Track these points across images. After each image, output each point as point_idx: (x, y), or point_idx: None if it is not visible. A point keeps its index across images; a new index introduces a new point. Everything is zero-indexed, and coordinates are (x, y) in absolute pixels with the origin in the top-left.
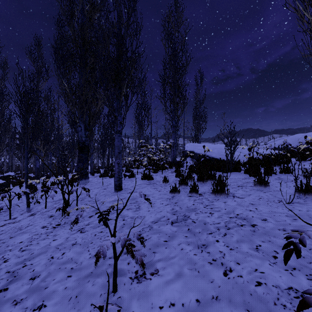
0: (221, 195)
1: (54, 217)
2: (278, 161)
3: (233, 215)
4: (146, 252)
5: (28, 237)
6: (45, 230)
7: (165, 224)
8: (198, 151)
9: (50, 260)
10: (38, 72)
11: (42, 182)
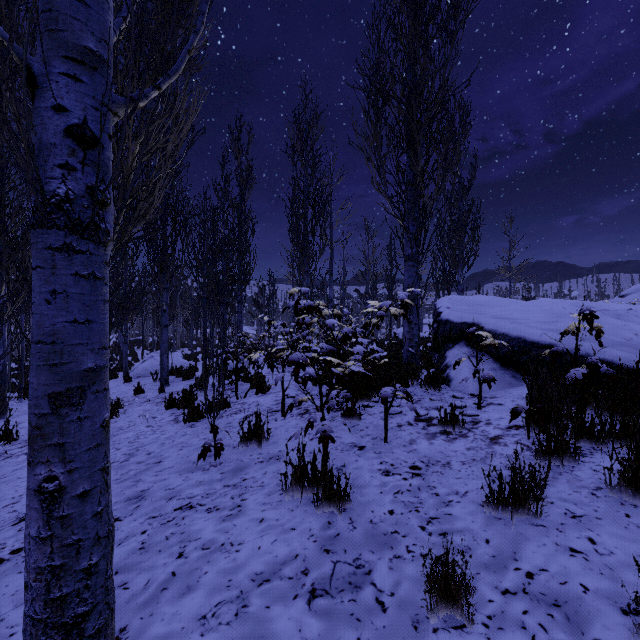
0: None
1: None
2: None
3: None
4: None
5: None
6: None
7: None
8: (498, 326)
9: None
10: None
11: None
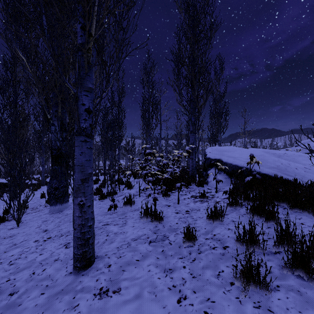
0: None
1: None
2: None
3: None
4: None
5: None
6: None
7: None
8: (228, 160)
9: None
10: (13, 56)
11: None
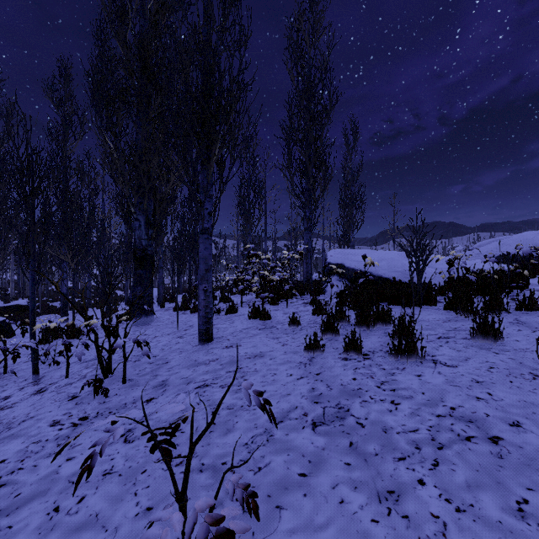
0: (409, 359)
1: (78, 399)
2: (507, 285)
3: (444, 410)
4: (261, 505)
5: (18, 449)
6: (55, 432)
7: (299, 429)
8: (351, 265)
9: (51, 517)
10: (65, 124)
11: (60, 327)
